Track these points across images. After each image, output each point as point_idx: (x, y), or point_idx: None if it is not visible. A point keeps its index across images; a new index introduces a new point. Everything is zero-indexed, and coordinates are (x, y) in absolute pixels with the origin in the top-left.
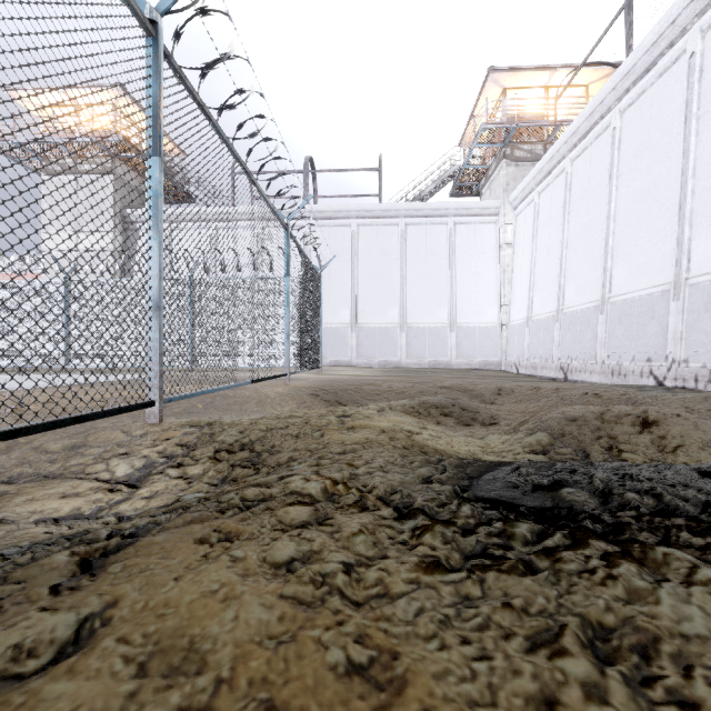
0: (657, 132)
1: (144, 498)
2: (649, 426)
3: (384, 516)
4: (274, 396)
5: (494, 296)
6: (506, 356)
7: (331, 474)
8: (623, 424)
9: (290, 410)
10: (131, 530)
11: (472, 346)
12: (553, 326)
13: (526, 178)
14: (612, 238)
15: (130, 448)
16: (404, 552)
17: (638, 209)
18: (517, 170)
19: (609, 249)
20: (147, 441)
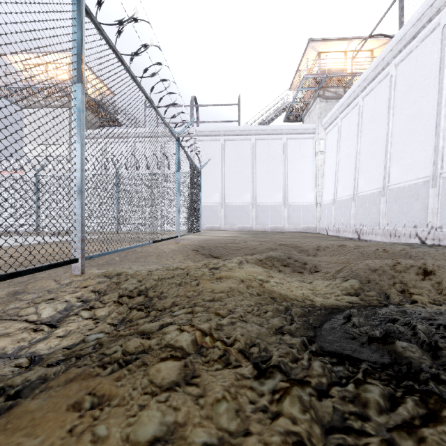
0: (420, 78)
1: (59, 337)
2: (428, 274)
3: (245, 375)
4: (169, 251)
5: (312, 185)
6: (319, 223)
7: (201, 325)
8: (410, 273)
9: (179, 261)
10: (17, 389)
11: (298, 217)
12: (351, 204)
13: (332, 109)
14: (390, 147)
15: (57, 294)
16: (266, 423)
17: (407, 128)
18: (326, 104)
19: (388, 154)
20: (70, 288)
